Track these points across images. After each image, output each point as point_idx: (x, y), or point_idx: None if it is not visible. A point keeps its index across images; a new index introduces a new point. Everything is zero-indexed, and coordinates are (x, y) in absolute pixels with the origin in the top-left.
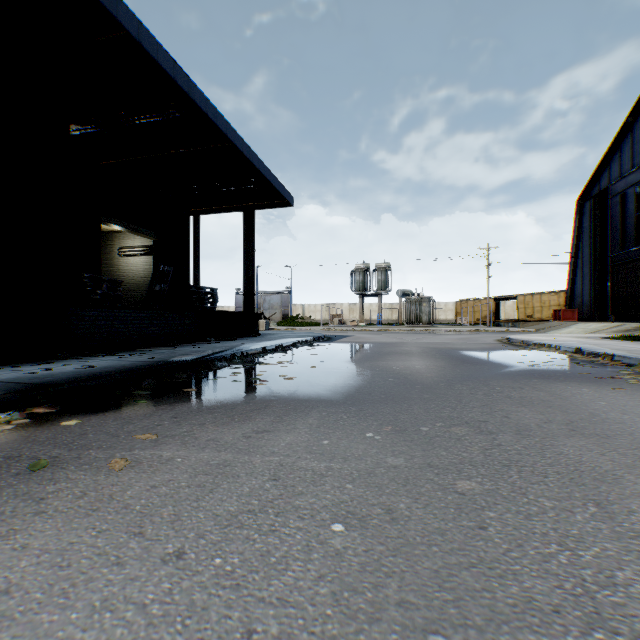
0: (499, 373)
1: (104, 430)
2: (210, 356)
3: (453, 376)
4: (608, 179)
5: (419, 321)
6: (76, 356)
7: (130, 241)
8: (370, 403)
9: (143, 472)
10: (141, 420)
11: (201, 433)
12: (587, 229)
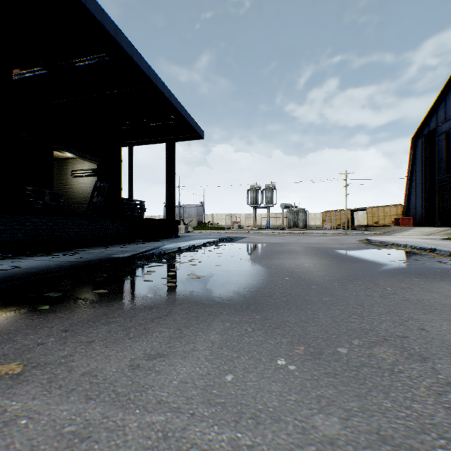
0: (379, 271)
1: None
2: (131, 256)
3: (341, 275)
4: (435, 122)
5: (297, 226)
6: (17, 256)
7: (80, 165)
8: (273, 308)
9: None
10: (26, 335)
11: (82, 359)
12: (419, 159)
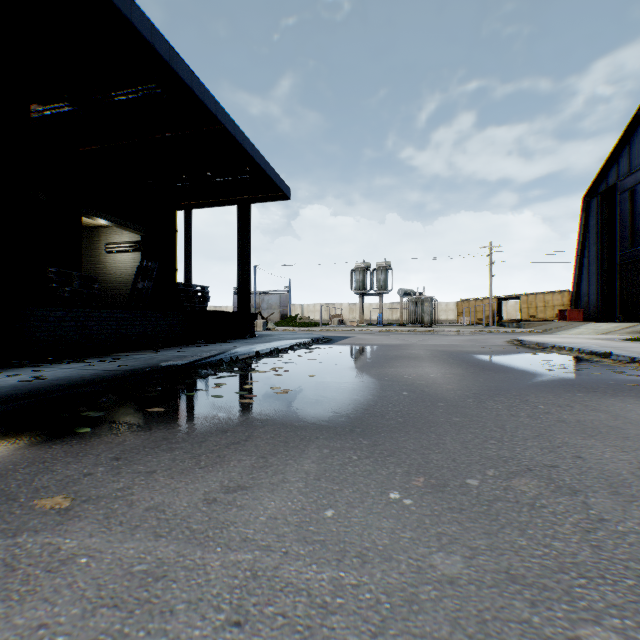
0: (531, 384)
1: (2, 485)
2: (192, 363)
3: (478, 388)
4: (616, 175)
5: (421, 321)
6: (36, 363)
7: (117, 237)
8: (386, 432)
9: (4, 598)
10: (67, 464)
11: (143, 492)
12: (594, 227)
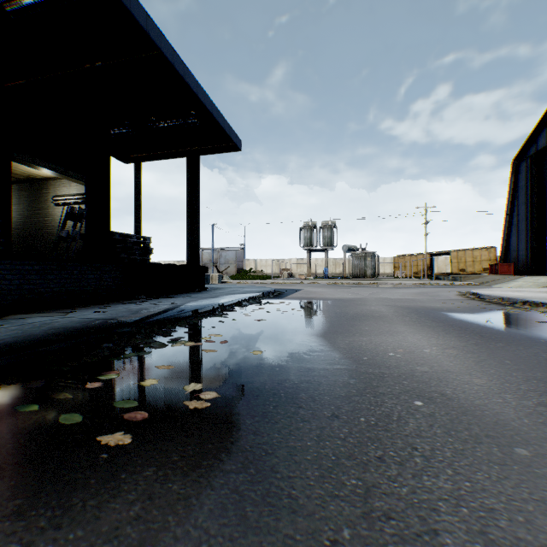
0: None
1: None
2: (87, 334)
3: (531, 386)
4: (546, 139)
5: (364, 274)
6: None
7: (66, 189)
8: None
9: None
10: None
11: None
12: (523, 188)
